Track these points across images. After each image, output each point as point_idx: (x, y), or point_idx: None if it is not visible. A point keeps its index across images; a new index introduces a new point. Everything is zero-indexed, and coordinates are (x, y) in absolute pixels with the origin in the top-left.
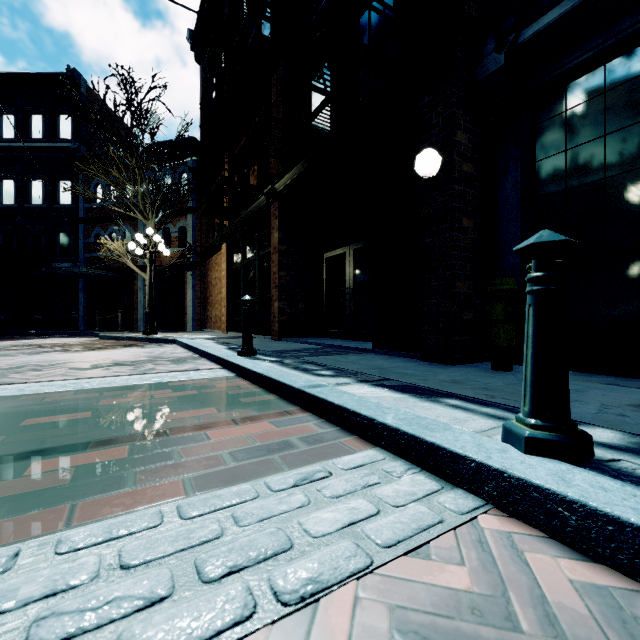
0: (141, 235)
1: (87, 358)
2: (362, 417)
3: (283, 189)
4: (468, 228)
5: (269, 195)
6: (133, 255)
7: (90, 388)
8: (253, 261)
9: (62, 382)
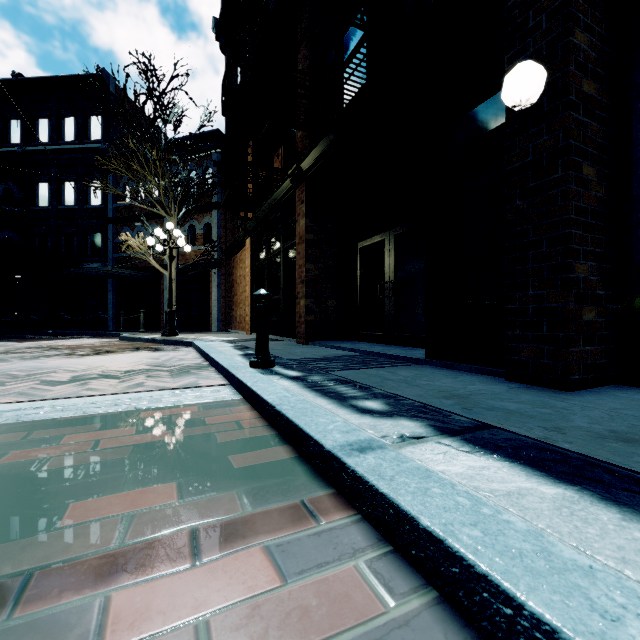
0: (160, 230)
1: (79, 365)
2: (526, 616)
3: (310, 167)
4: (589, 180)
5: (294, 176)
6: (159, 254)
7: (26, 421)
8: (278, 255)
9: (4, 407)
